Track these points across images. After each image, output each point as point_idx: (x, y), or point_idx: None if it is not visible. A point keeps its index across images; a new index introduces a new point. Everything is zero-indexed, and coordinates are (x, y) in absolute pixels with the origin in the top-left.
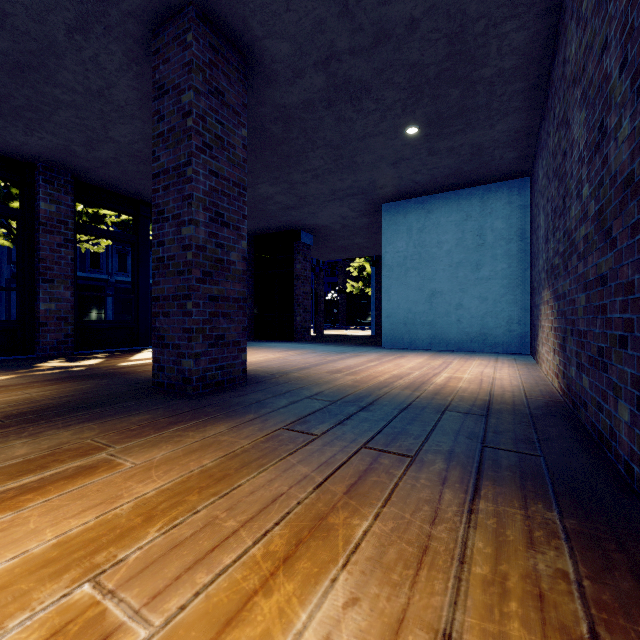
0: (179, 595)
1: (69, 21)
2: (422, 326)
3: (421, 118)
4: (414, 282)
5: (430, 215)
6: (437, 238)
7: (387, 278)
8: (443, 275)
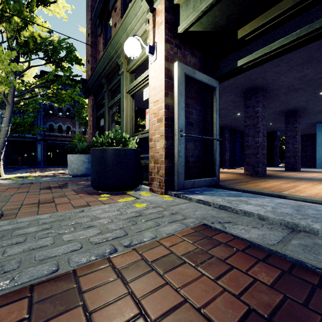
0: None
1: (270, 114)
2: None
3: None
4: None
5: None
6: None
7: (318, 147)
8: None
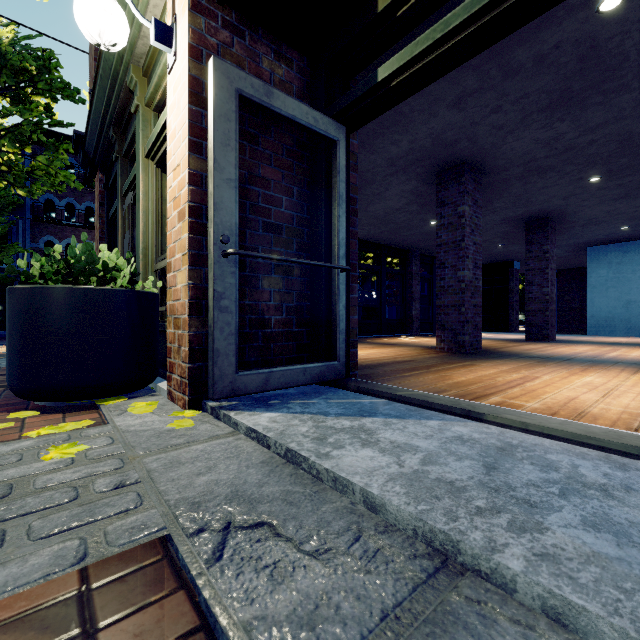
0: (624, 348)
1: (497, 223)
2: (620, 322)
3: (631, 224)
4: (613, 295)
5: (626, 254)
6: (632, 268)
7: (591, 293)
8: (636, 291)
